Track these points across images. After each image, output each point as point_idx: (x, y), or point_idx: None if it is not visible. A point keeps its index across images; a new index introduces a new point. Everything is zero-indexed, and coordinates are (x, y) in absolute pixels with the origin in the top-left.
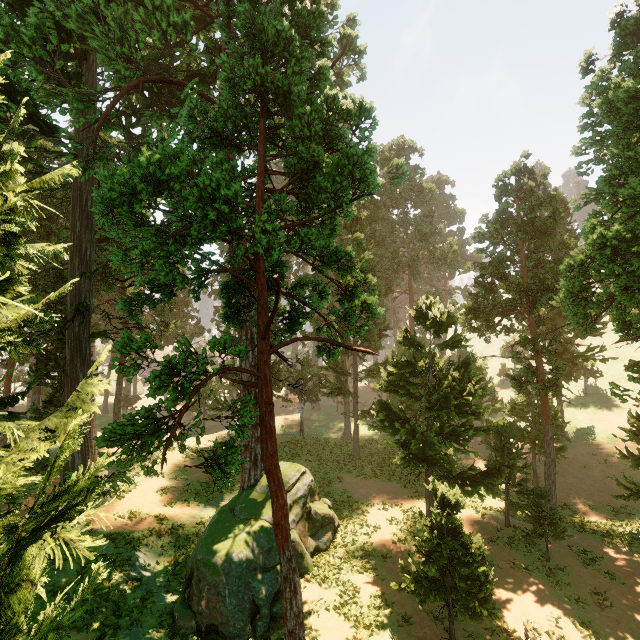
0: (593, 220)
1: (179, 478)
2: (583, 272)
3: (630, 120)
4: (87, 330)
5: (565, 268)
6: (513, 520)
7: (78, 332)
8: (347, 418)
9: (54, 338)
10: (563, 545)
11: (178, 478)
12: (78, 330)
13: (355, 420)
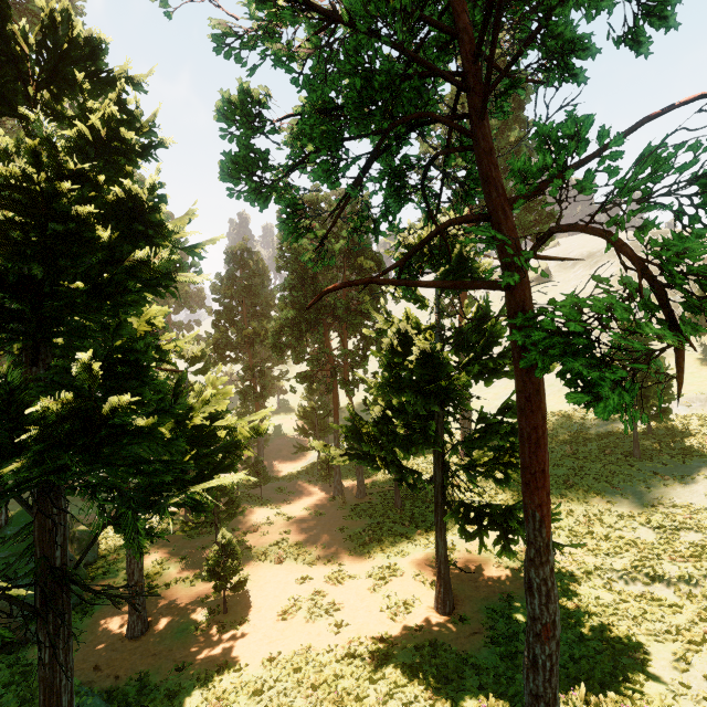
0: (283, 304)
1: None
2: (279, 329)
3: (297, 257)
4: None
5: (272, 326)
6: (241, 490)
7: None
8: None
9: None
10: (269, 490)
11: None
12: None
13: None
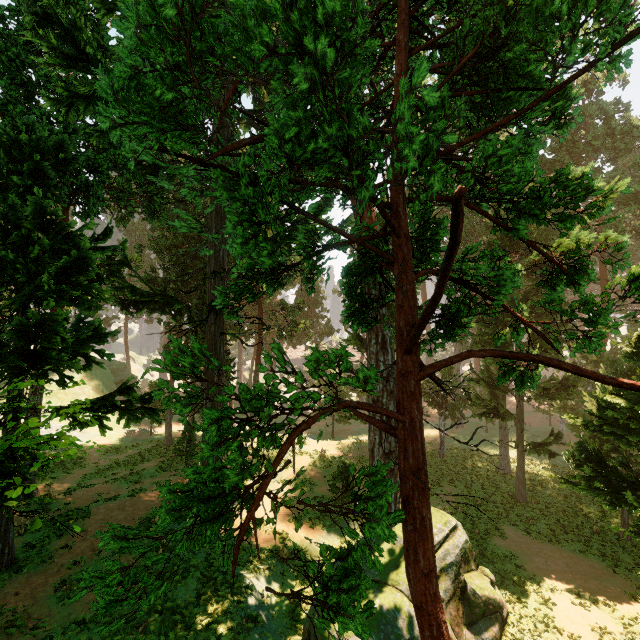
0: None
1: (305, 489)
2: None
3: None
4: (221, 329)
5: None
6: None
7: (214, 331)
8: (504, 445)
9: (200, 336)
10: None
11: (304, 488)
12: (214, 329)
13: (519, 452)
